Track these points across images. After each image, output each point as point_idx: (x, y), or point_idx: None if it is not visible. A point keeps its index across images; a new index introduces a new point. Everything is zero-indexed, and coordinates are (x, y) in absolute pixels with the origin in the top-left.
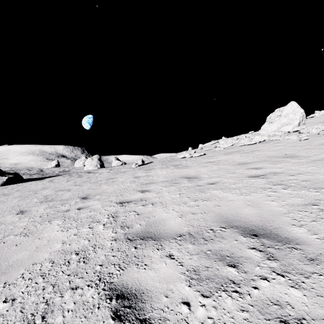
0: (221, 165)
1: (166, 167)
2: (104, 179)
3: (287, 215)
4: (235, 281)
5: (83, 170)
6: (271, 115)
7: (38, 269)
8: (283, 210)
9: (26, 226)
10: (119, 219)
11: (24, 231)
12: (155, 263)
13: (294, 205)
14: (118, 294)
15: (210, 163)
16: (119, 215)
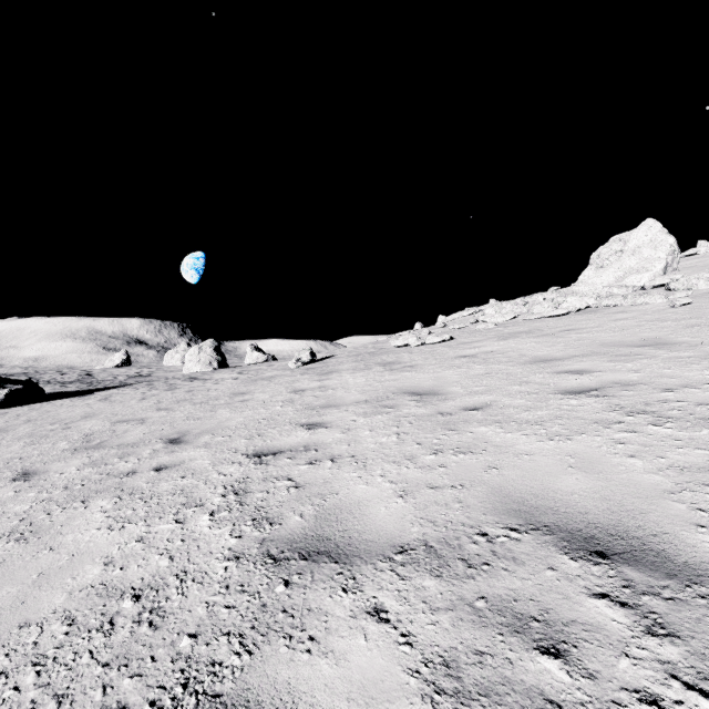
0: (492, 363)
1: (365, 367)
2: (224, 396)
3: (678, 497)
4: (564, 707)
5: (181, 373)
6: (600, 250)
7: (31, 641)
8: (663, 482)
9: (27, 512)
10: (251, 500)
11: (20, 527)
12: (338, 634)
13: (690, 468)
14: None
15: (467, 358)
16: (252, 489)
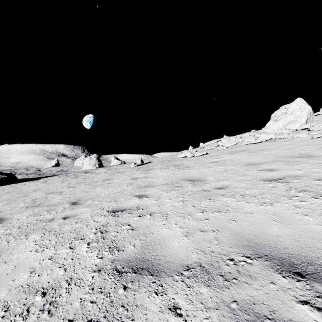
0: (227, 165)
1: (166, 167)
2: (100, 181)
3: None
4: None
5: (81, 169)
6: (275, 112)
7: None
8: None
9: None
10: (108, 236)
11: None
12: None
13: None
14: None
15: (215, 163)
16: (109, 230)
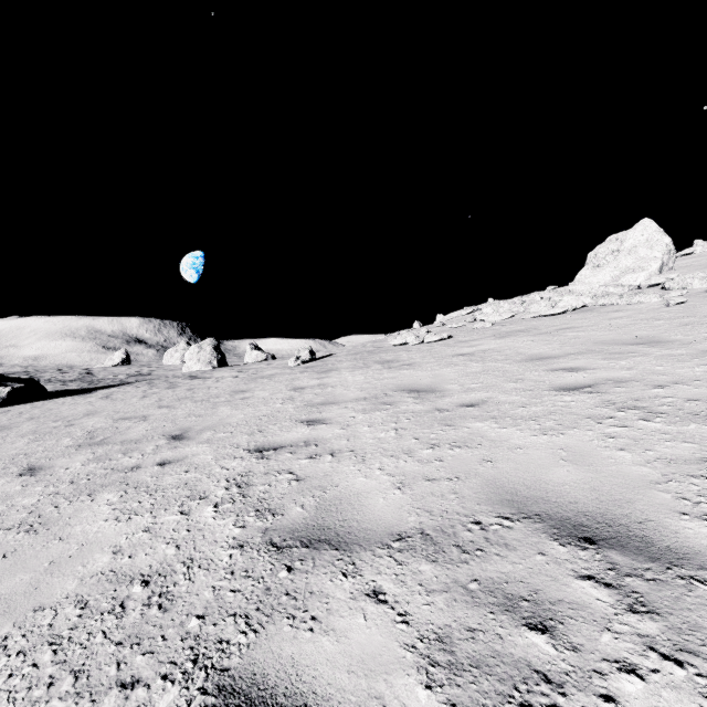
0: (489, 361)
1: (364, 365)
2: (225, 394)
3: (664, 487)
4: (549, 676)
5: (181, 372)
6: (597, 249)
7: (46, 623)
8: (650, 473)
9: (35, 505)
10: (253, 493)
11: (29, 519)
12: (338, 614)
13: (676, 460)
14: (239, 706)
15: (464, 357)
16: (254, 482)
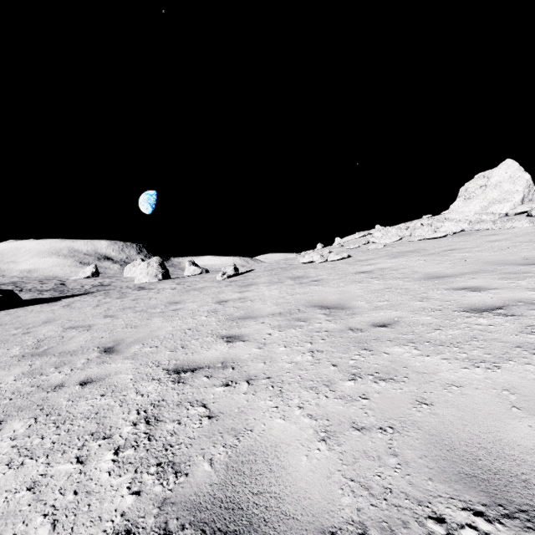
0: (389, 279)
1: (278, 281)
2: (161, 305)
3: None
4: None
5: (133, 283)
6: (467, 184)
7: None
8: None
9: None
10: (160, 434)
11: None
12: None
13: None
14: None
15: (366, 274)
16: (164, 417)
